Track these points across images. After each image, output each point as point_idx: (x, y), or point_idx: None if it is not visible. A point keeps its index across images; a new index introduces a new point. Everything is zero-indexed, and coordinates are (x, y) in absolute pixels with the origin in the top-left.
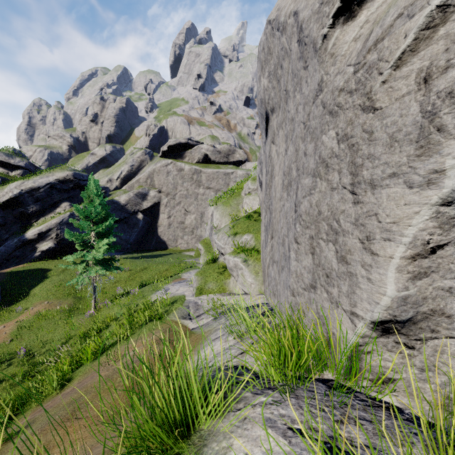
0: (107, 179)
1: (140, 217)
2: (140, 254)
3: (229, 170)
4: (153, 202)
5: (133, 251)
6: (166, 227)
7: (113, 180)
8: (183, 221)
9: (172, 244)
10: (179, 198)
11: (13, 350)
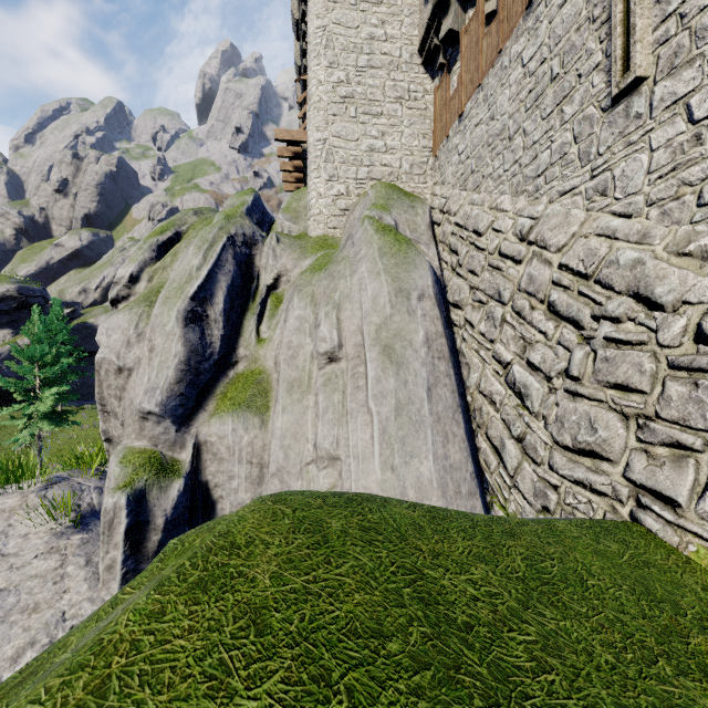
0: (80, 289)
1: None
2: None
3: None
4: None
5: None
6: None
7: (89, 291)
8: None
9: None
10: None
11: None
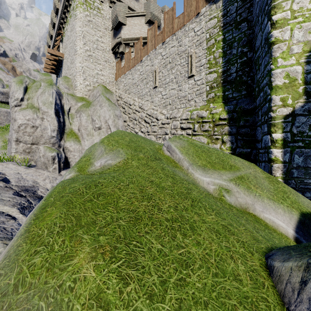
0: None
1: None
2: None
3: None
4: None
5: None
6: None
7: None
8: None
9: None
10: None
11: None
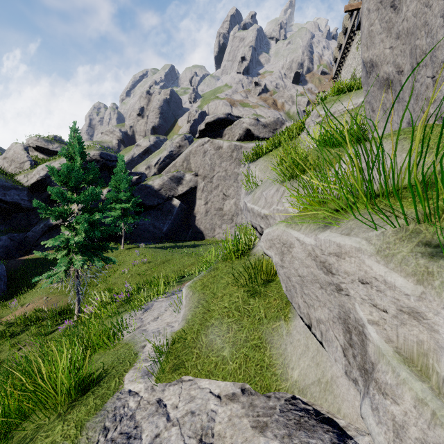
0: (146, 166)
1: (175, 204)
2: (172, 243)
3: None
4: (189, 187)
5: (167, 240)
6: (203, 215)
7: (151, 167)
8: (221, 207)
9: (209, 233)
10: (217, 181)
11: None
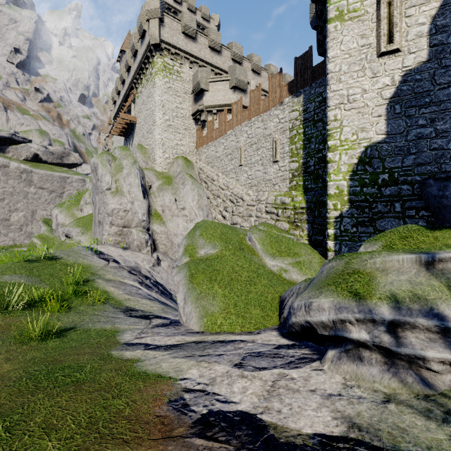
0: None
1: None
2: None
3: (66, 174)
4: None
5: None
6: None
7: None
8: (7, 218)
9: None
10: (2, 195)
11: None
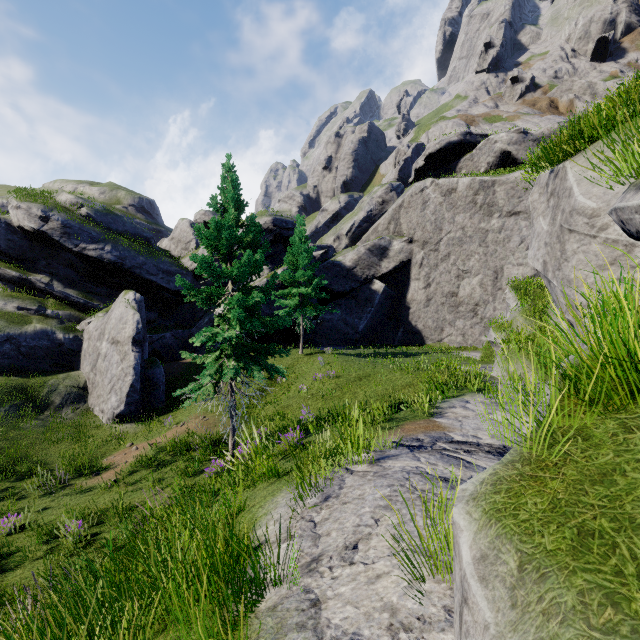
0: (334, 236)
1: (376, 288)
2: (372, 349)
3: None
4: (399, 262)
5: (364, 345)
6: (422, 305)
7: (341, 237)
8: (453, 291)
9: (432, 335)
10: (446, 247)
11: (95, 507)
